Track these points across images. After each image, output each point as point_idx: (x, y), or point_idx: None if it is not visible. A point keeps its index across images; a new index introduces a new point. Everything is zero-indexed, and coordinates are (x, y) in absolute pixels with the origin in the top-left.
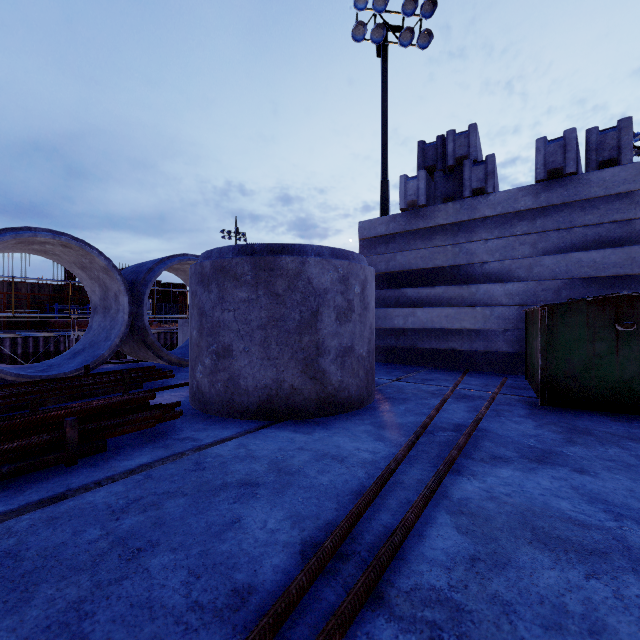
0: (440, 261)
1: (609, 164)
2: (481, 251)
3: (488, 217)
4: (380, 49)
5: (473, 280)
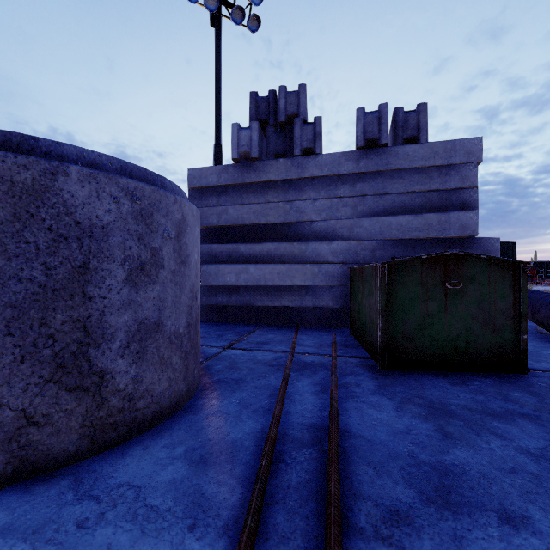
0: (272, 217)
1: (411, 141)
2: (310, 210)
3: (316, 177)
4: (214, 19)
5: (303, 238)
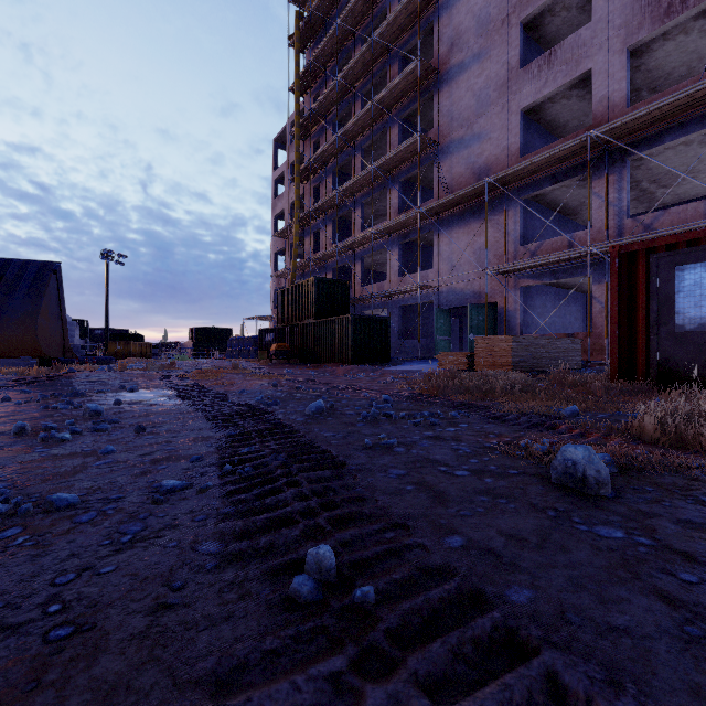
0: None
1: None
2: None
3: None
4: None
5: None
